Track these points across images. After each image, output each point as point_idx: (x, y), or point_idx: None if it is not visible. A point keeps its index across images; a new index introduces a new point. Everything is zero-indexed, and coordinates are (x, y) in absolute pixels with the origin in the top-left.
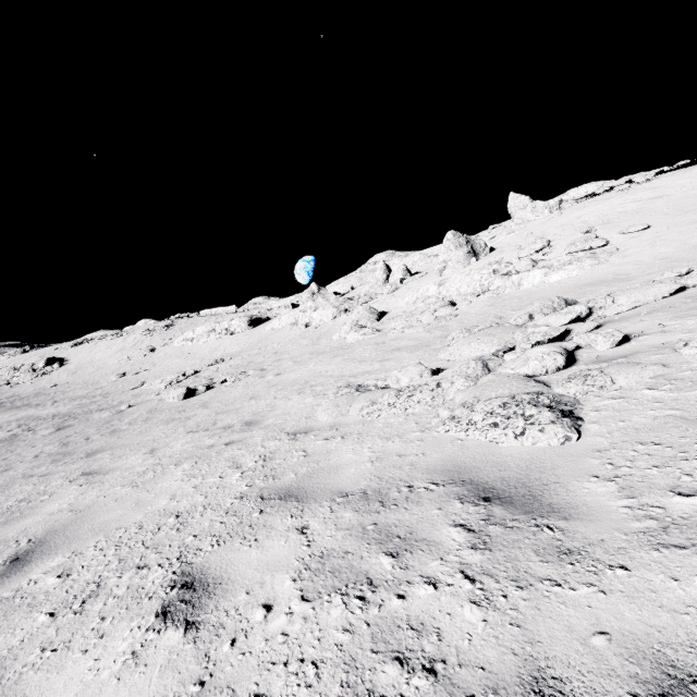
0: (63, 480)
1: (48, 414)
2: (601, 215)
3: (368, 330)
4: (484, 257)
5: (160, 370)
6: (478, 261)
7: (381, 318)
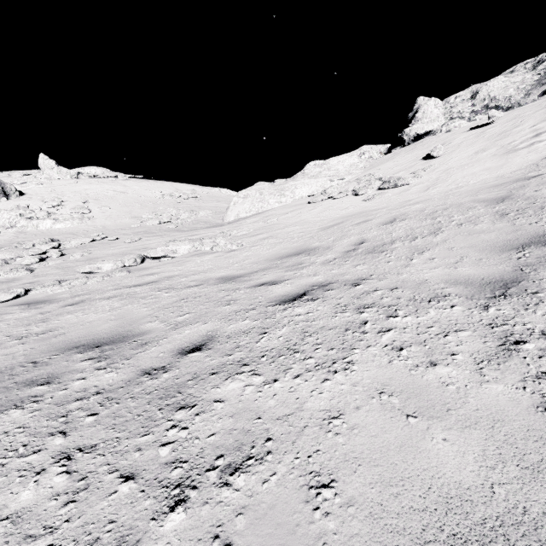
0: None
1: None
2: (97, 193)
3: None
4: (14, 198)
5: None
6: (9, 201)
7: None
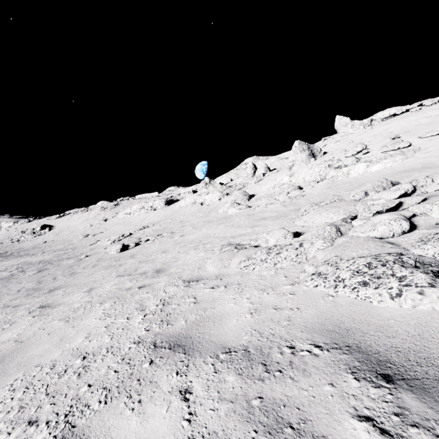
0: (25, 311)
1: (37, 260)
2: (402, 127)
3: (242, 206)
4: (319, 158)
5: (109, 233)
6: (316, 160)
7: (251, 198)
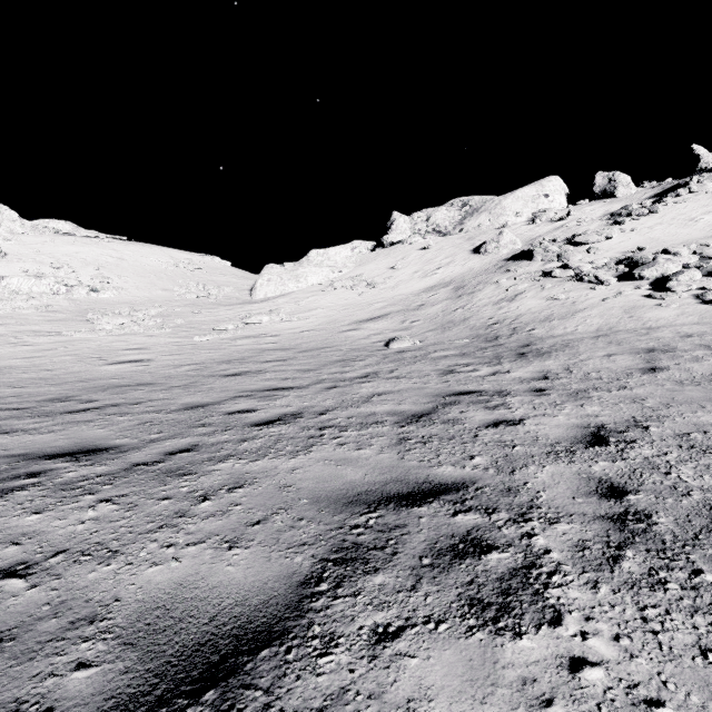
0: None
1: None
2: (95, 258)
3: None
4: (3, 259)
5: None
6: (2, 263)
7: None
